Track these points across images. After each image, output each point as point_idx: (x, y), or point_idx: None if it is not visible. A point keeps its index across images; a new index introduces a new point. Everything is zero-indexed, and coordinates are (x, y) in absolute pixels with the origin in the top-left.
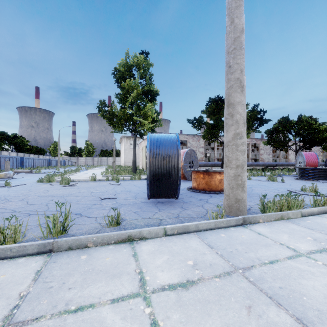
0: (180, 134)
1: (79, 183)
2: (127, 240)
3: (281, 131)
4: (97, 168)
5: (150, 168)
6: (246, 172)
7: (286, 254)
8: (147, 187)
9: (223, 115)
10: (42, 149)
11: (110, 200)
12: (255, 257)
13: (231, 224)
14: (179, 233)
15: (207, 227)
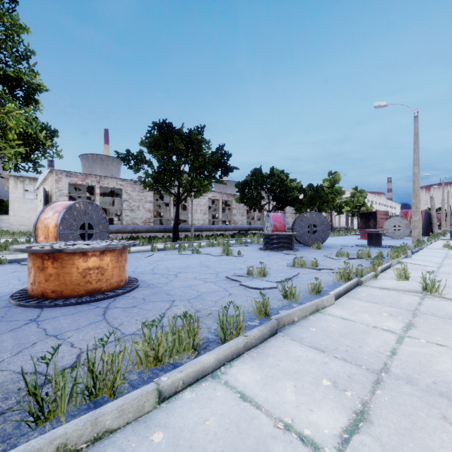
0: (109, 178)
1: None
2: None
3: (253, 186)
4: None
5: None
6: None
7: None
8: None
9: (172, 153)
10: None
11: None
12: None
13: None
14: None
15: None
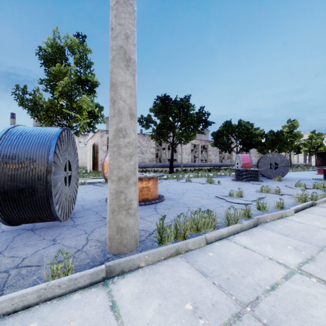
0: None
1: None
2: None
3: (225, 134)
4: None
5: None
6: (134, 187)
7: None
8: None
9: (170, 115)
10: None
11: None
12: None
13: (80, 284)
14: None
15: (16, 305)
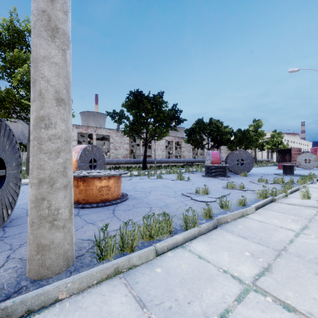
0: (102, 128)
1: None
2: None
3: (197, 131)
4: None
5: None
6: (63, 192)
7: None
8: None
9: (143, 111)
10: None
11: None
12: None
13: None
14: None
15: None
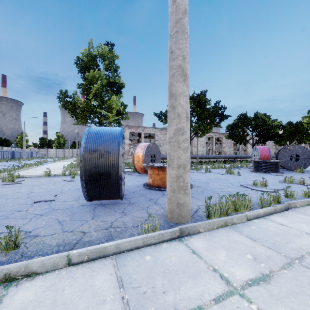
0: (148, 127)
1: (28, 179)
2: (4, 281)
3: (240, 126)
4: (65, 161)
5: (85, 167)
6: (189, 173)
7: (216, 291)
8: (83, 189)
9: None
10: (6, 141)
11: (44, 203)
12: (172, 303)
13: (165, 238)
14: (90, 259)
15: (132, 245)
